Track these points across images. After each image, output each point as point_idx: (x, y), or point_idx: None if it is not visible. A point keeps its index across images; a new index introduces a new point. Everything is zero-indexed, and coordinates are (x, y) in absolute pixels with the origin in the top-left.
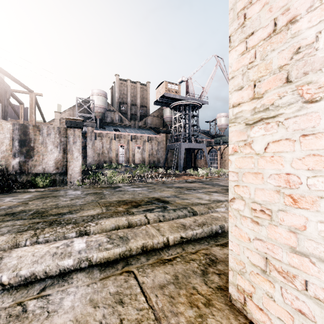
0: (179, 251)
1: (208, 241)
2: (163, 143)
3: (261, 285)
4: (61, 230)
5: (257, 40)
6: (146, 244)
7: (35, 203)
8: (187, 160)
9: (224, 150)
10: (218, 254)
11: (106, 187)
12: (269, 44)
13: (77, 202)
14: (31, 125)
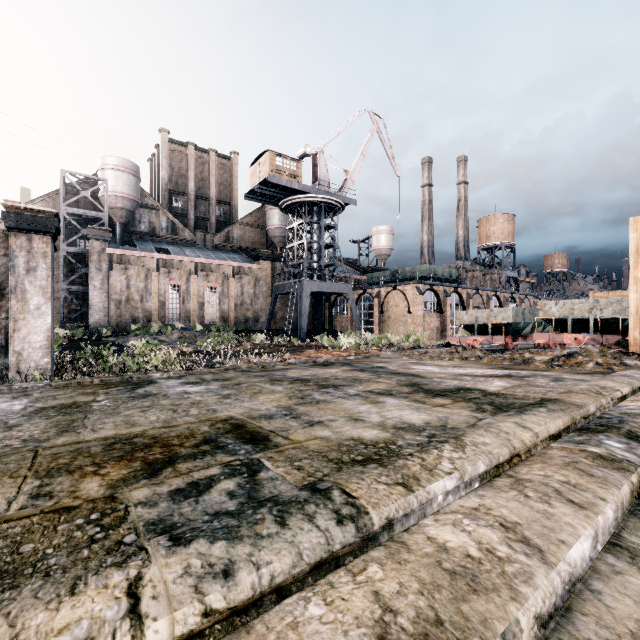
0: None
1: None
2: (267, 280)
3: None
4: None
5: None
6: None
7: None
8: (315, 317)
9: (386, 297)
10: None
11: (116, 382)
12: None
13: None
14: None
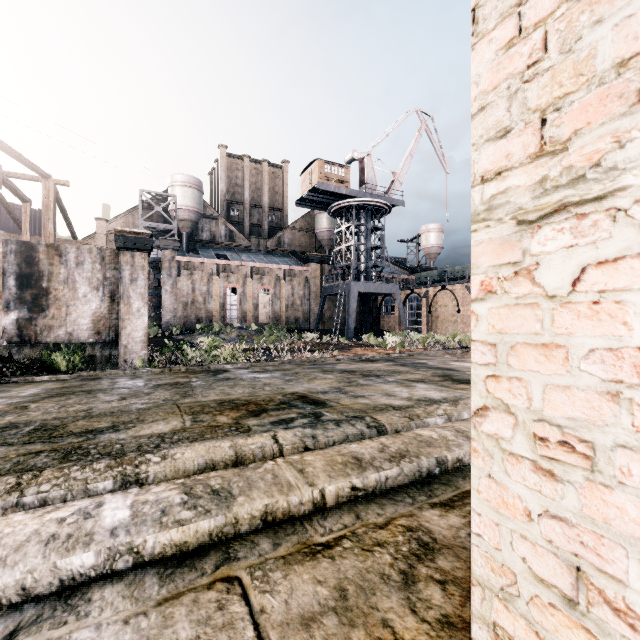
0: (349, 521)
1: (413, 495)
2: (315, 282)
3: (564, 636)
4: (79, 474)
5: (552, 3)
6: (272, 508)
7: (44, 406)
8: (363, 317)
9: (434, 297)
10: (438, 529)
11: (198, 370)
12: (585, 9)
13: (133, 405)
14: (43, 245)
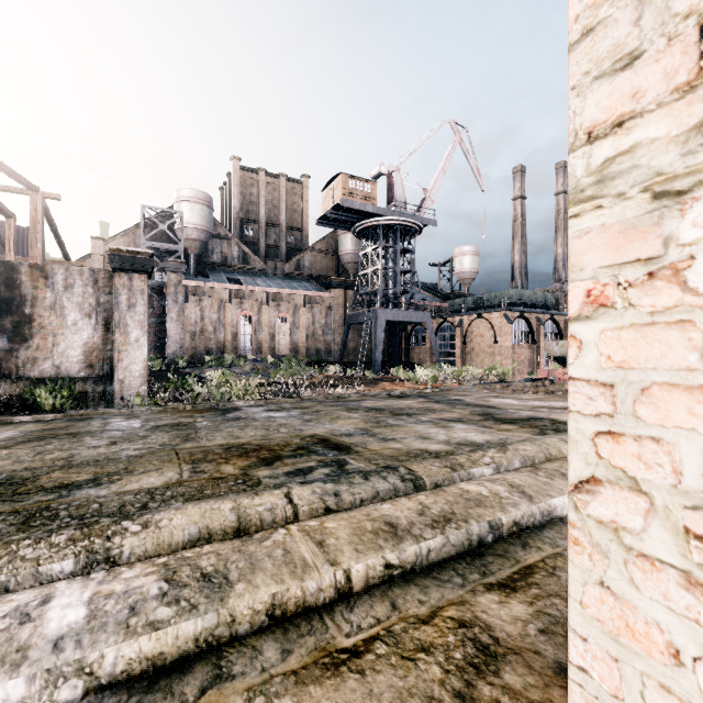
0: (383, 613)
1: (463, 572)
2: (339, 309)
3: None
4: (30, 552)
5: None
6: (281, 598)
7: (16, 453)
8: (391, 348)
9: (469, 326)
10: (499, 624)
11: (206, 409)
12: None
13: (124, 451)
14: (26, 265)
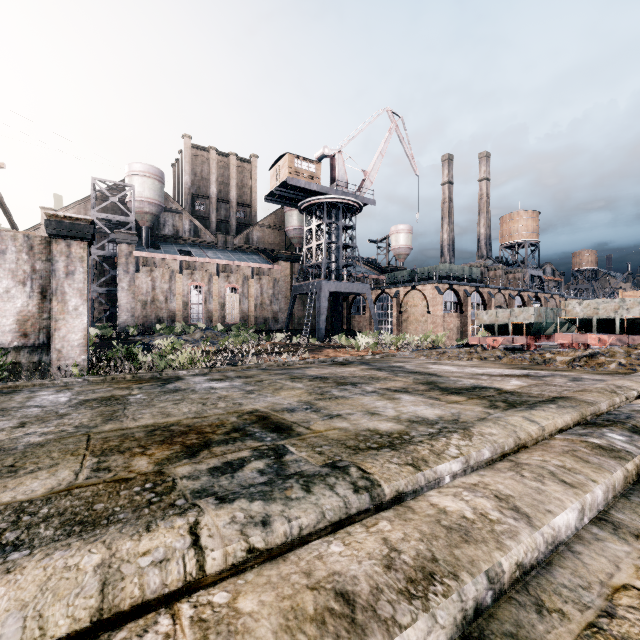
0: None
1: None
2: (285, 281)
3: None
4: None
5: None
6: None
7: None
8: (334, 317)
9: (405, 297)
10: None
11: (147, 378)
12: None
13: (26, 437)
14: None
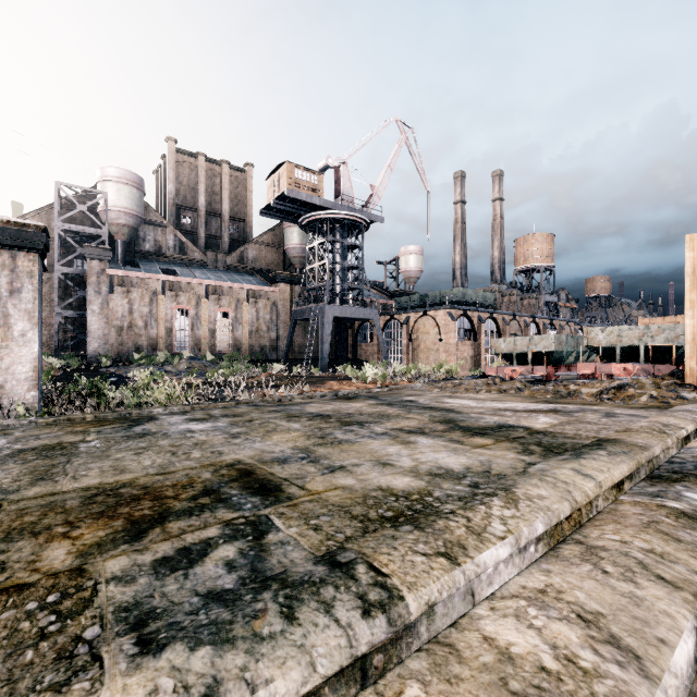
0: None
1: None
2: (285, 305)
3: None
4: None
5: None
6: None
7: None
8: (338, 345)
9: (415, 324)
10: None
11: (112, 419)
12: None
13: None
14: None
